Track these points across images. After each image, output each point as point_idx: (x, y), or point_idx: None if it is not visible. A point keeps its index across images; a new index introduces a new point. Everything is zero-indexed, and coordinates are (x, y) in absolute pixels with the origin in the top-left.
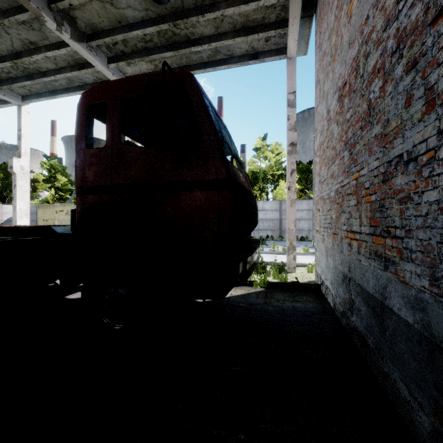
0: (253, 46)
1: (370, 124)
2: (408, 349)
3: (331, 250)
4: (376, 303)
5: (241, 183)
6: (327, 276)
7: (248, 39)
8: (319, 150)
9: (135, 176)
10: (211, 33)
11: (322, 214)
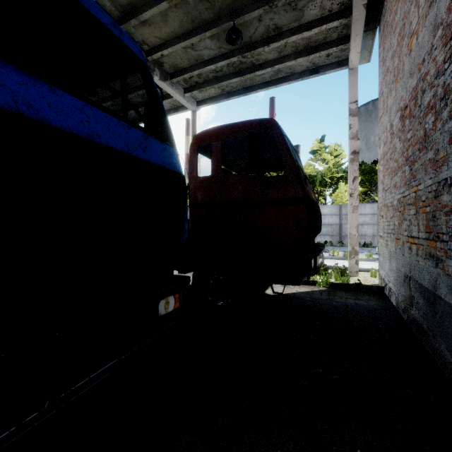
0: (314, 62)
1: (426, 149)
2: (450, 324)
3: (394, 254)
4: (430, 294)
5: (312, 198)
6: (390, 278)
7: (309, 58)
8: (382, 159)
9: (233, 195)
10: (274, 57)
11: (386, 220)
